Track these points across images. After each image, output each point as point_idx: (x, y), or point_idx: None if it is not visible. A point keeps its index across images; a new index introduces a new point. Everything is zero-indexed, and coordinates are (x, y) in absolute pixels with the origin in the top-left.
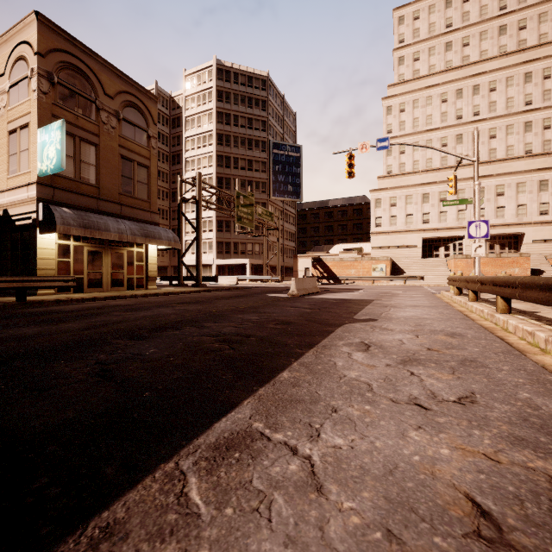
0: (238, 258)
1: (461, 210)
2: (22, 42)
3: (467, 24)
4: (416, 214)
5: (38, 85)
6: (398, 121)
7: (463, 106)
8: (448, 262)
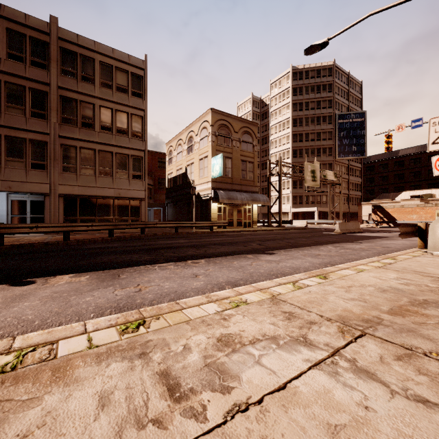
0: (308, 207)
1: None
2: (205, 121)
3: None
4: None
5: (211, 139)
6: None
7: None
8: None
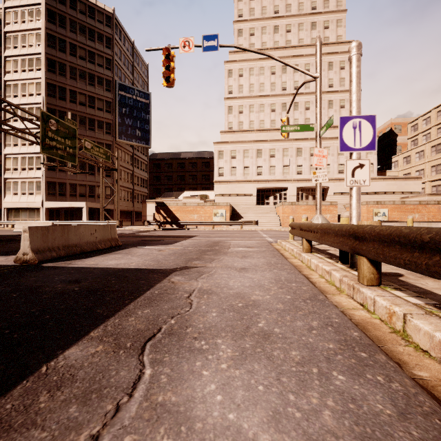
0: (76, 201)
1: (285, 165)
2: None
3: (289, 14)
4: (251, 166)
5: None
6: (238, 84)
7: (287, 80)
8: (276, 209)
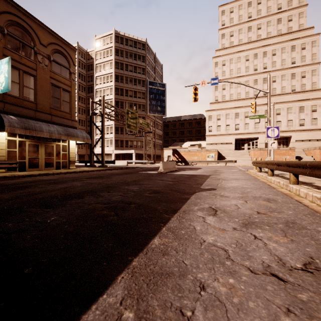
0: (128, 149)
1: (256, 122)
2: None
3: (259, 17)
4: (231, 124)
5: None
6: (221, 70)
7: (258, 63)
8: (249, 152)
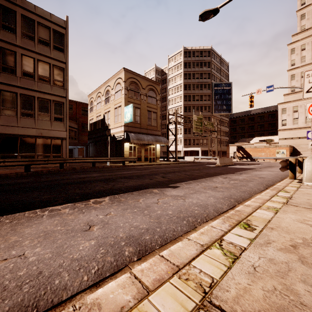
0: (195, 147)
1: None
2: (119, 78)
3: None
4: None
5: (124, 92)
6: (300, 56)
7: None
8: None
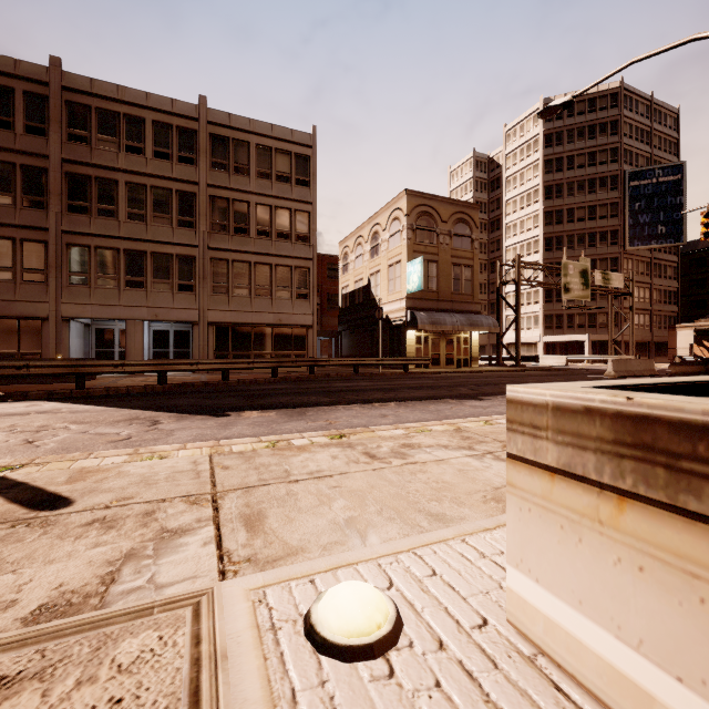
0: (573, 333)
1: None
2: (397, 209)
3: None
4: None
5: (406, 236)
6: None
7: None
8: None
